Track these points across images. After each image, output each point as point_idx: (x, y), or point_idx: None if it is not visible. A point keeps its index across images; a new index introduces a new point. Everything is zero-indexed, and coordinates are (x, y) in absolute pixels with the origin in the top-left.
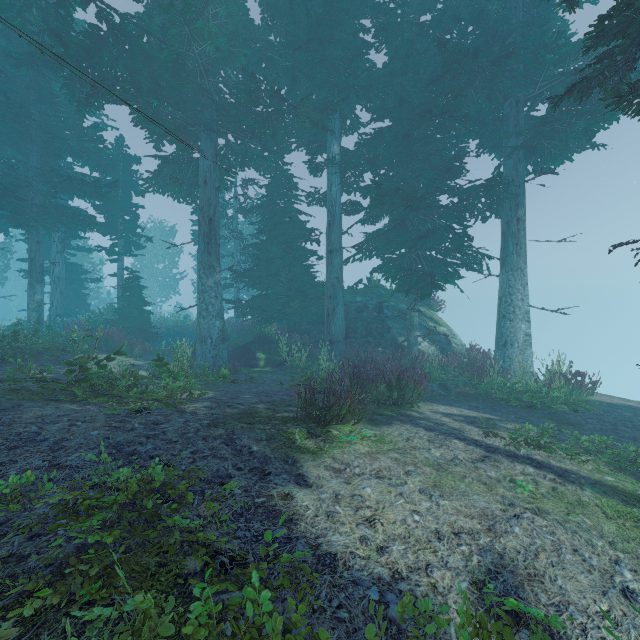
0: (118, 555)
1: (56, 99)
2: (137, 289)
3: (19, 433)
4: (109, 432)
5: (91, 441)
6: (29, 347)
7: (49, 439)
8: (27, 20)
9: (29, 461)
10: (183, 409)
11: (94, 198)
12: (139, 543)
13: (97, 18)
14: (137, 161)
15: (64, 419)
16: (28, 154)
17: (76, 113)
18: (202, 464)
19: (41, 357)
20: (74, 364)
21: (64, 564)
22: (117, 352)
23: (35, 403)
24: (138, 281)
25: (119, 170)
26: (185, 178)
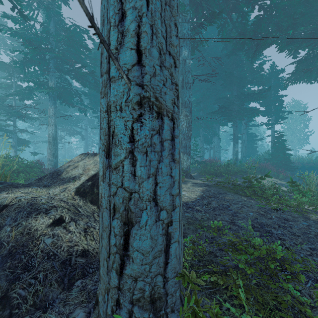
0: (253, 283)
1: (243, 62)
2: (281, 142)
3: (223, 204)
4: (258, 216)
5: (249, 217)
6: (232, 170)
7: (232, 210)
8: (231, 36)
9: (224, 217)
10: (307, 216)
11: (258, 100)
12: (265, 284)
13: (258, 11)
14: (282, 71)
15: (239, 203)
16: (233, 91)
17: (250, 63)
18: (317, 260)
19: (236, 174)
20: (246, 179)
21: (227, 269)
22: (266, 175)
23: (230, 193)
24: (282, 137)
25: (271, 81)
26: (314, 66)
